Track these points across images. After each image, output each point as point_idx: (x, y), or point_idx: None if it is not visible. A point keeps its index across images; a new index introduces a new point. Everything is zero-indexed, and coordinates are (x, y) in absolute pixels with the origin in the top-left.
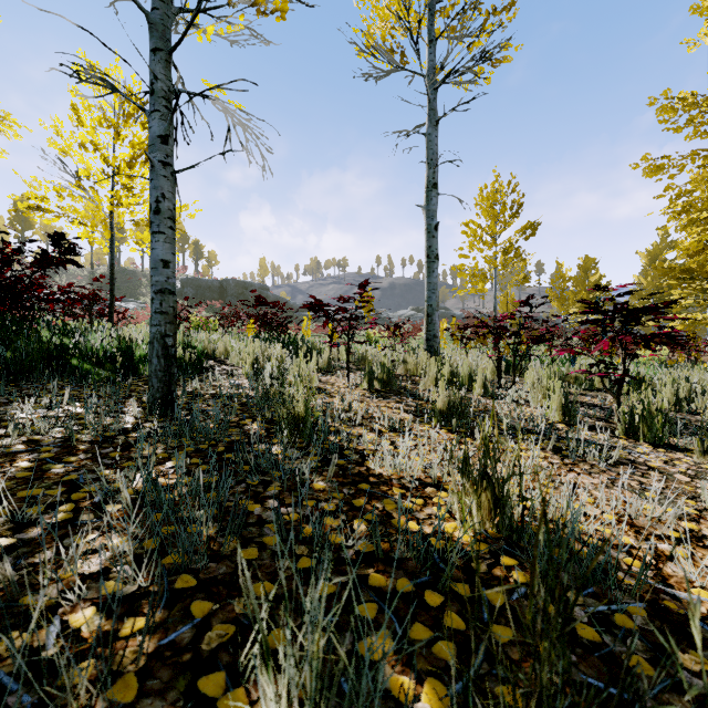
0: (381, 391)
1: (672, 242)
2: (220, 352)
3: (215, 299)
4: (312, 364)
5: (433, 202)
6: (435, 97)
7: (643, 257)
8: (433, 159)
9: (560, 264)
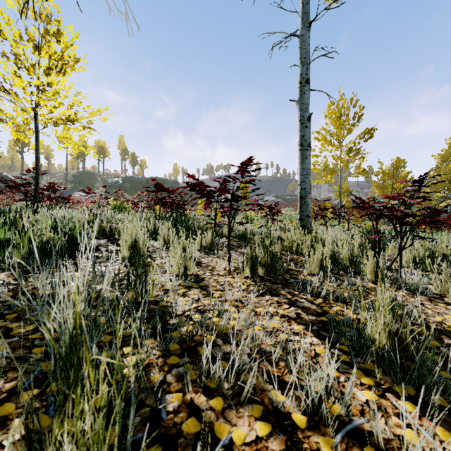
0: (265, 279)
1: None
2: (119, 230)
3: (143, 190)
4: (196, 243)
5: (306, 96)
6: (308, 2)
7: (437, 158)
8: (306, 57)
9: (381, 163)
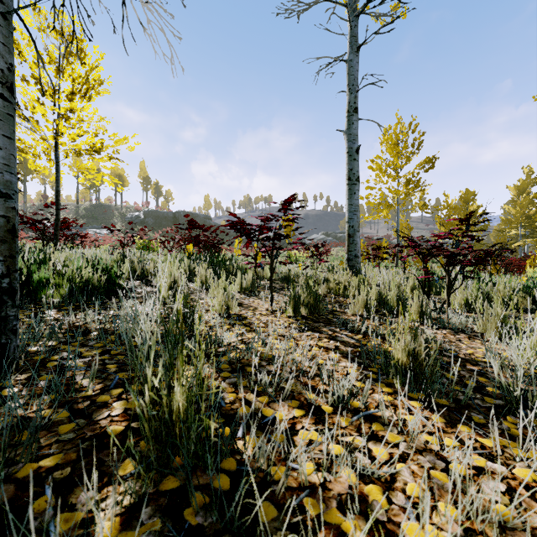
0: (308, 318)
1: (535, 178)
2: (151, 271)
3: (169, 226)
4: (236, 284)
5: (354, 126)
6: (356, 24)
7: (512, 190)
8: (354, 85)
9: (446, 196)
